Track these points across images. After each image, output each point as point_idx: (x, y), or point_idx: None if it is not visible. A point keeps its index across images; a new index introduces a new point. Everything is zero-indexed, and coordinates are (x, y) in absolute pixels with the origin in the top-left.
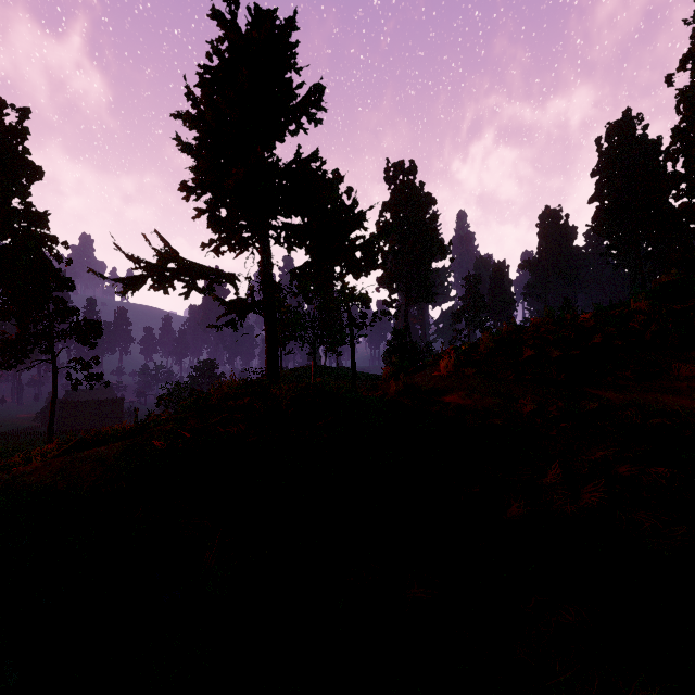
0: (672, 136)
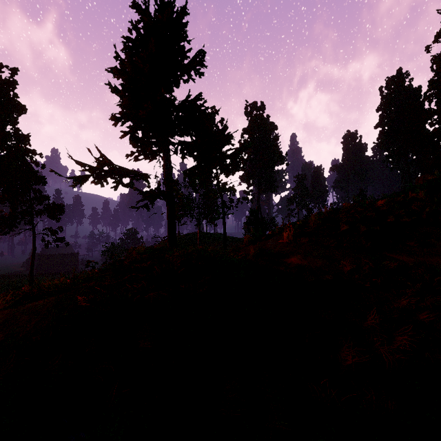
0: (428, 85)
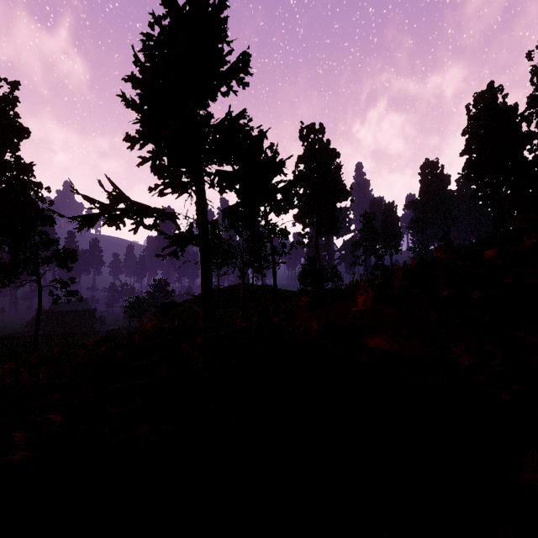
0: (527, 102)
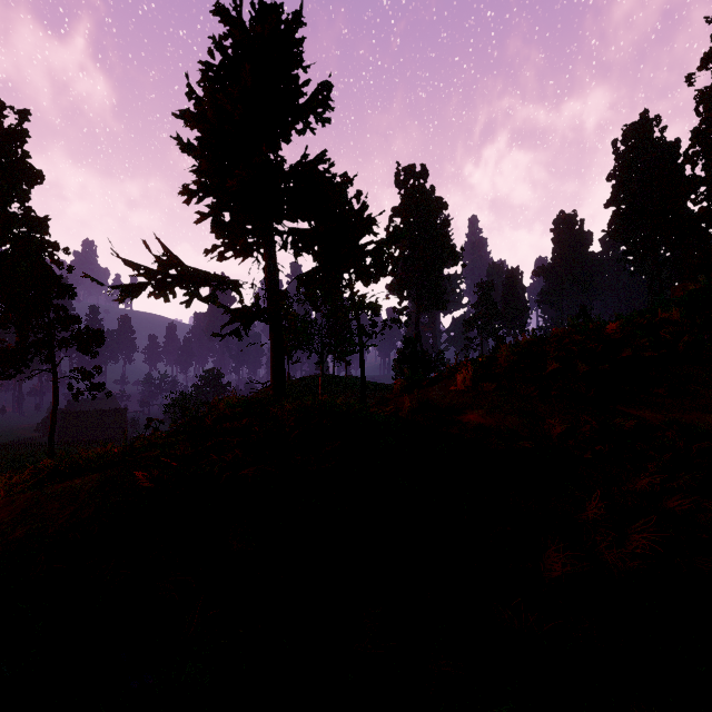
0: (691, 138)
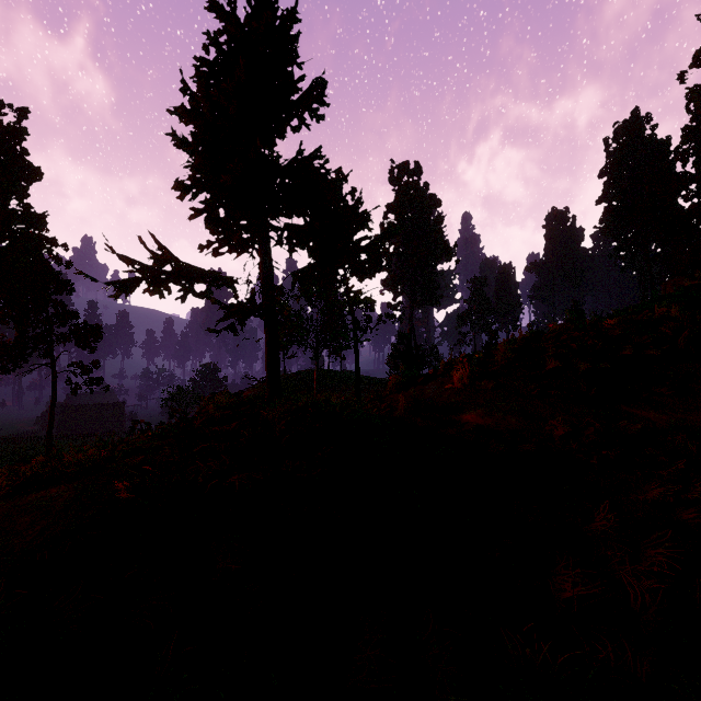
0: (682, 135)
